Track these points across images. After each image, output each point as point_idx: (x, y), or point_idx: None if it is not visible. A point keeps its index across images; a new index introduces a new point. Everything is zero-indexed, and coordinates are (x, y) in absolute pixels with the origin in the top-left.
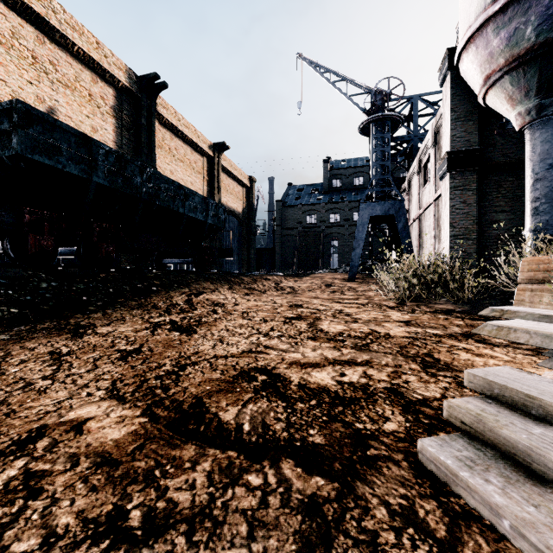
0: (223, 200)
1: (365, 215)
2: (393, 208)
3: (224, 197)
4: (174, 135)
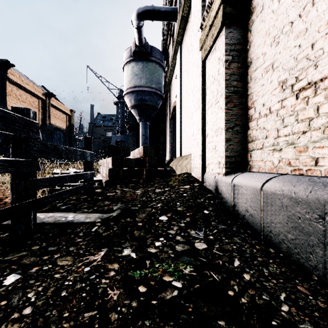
0: (52, 122)
1: (114, 139)
2: (125, 138)
3: (53, 120)
4: (19, 88)
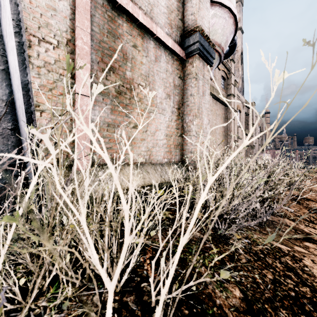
0: None
1: None
2: None
3: None
4: None
